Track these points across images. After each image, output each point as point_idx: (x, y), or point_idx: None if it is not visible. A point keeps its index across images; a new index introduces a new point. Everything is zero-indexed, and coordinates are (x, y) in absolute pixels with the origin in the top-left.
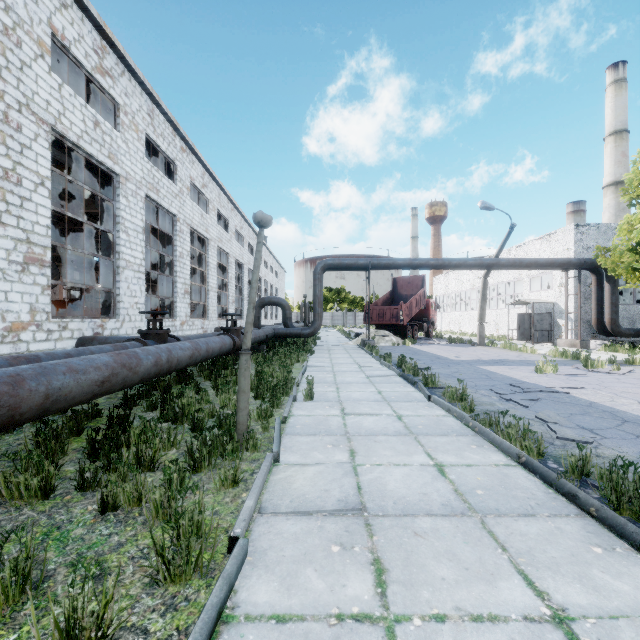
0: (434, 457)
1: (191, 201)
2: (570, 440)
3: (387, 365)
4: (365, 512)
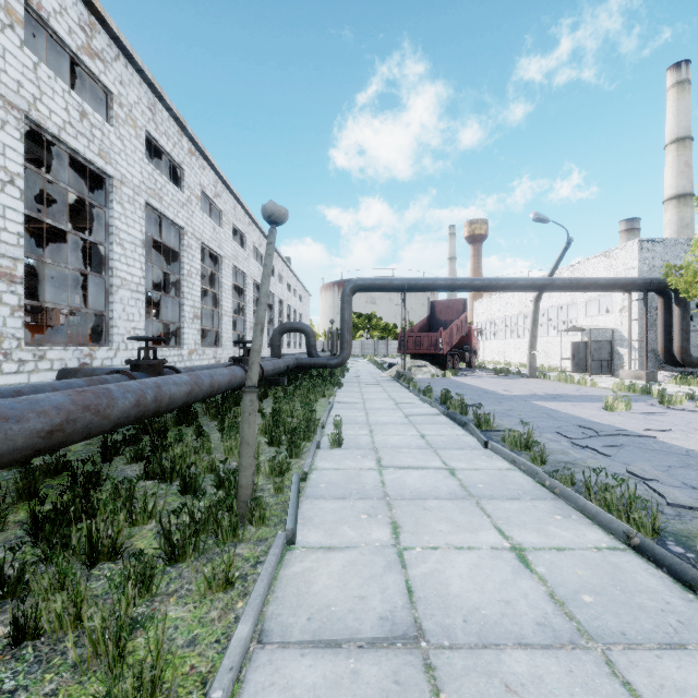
0: (508, 535)
1: (201, 212)
2: (687, 508)
3: (428, 401)
4: (422, 640)
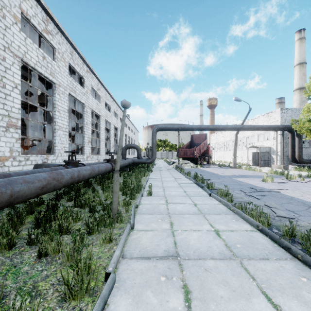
0: (214, 226)
1: (92, 97)
2: (283, 217)
3: (188, 178)
4: (178, 257)
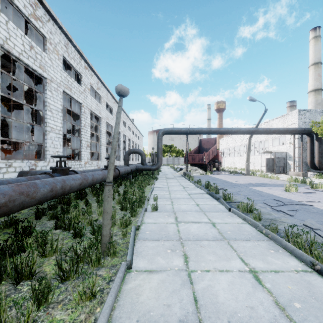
0: (247, 262)
1: (91, 96)
2: None
3: (199, 187)
4: None
